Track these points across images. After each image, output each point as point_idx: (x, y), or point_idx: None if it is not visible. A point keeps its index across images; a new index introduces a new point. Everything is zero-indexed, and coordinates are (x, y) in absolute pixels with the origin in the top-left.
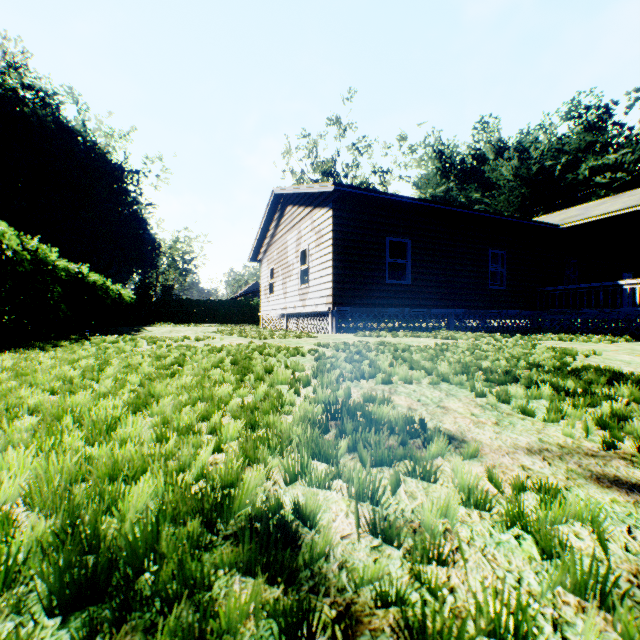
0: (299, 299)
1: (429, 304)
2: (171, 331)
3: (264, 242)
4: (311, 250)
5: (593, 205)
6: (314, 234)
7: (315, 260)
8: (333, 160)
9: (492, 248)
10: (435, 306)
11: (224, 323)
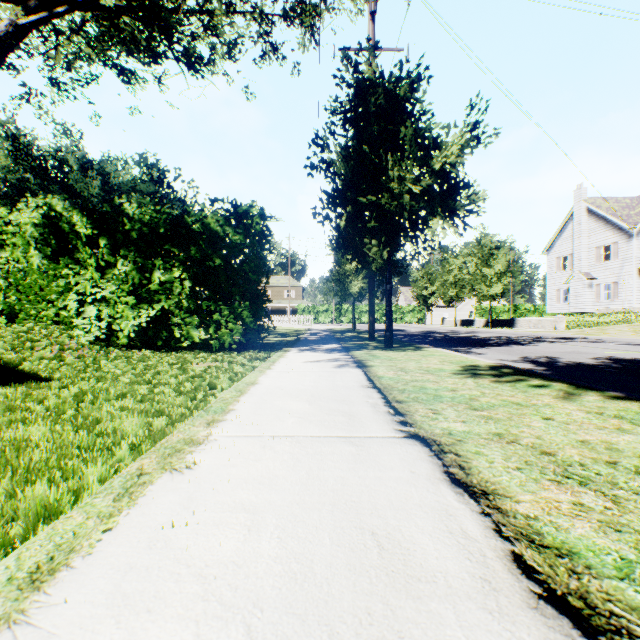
0: None
1: None
2: None
3: None
4: None
5: None
6: None
7: None
8: None
9: None
10: None
11: None
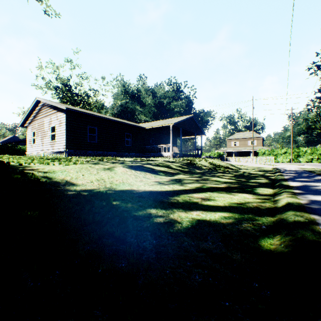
0: (51, 146)
1: (104, 150)
2: None
3: (29, 118)
4: (57, 127)
5: (158, 122)
6: (58, 121)
7: (58, 131)
8: (68, 79)
9: (127, 132)
10: (106, 151)
11: None
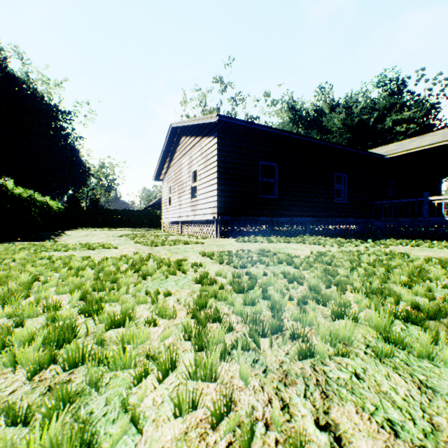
0: (191, 209)
1: (291, 214)
2: (87, 235)
3: (165, 166)
4: (200, 171)
5: (405, 142)
6: (202, 158)
7: (203, 179)
8: (217, 108)
9: (337, 172)
10: (296, 215)
11: (135, 227)
